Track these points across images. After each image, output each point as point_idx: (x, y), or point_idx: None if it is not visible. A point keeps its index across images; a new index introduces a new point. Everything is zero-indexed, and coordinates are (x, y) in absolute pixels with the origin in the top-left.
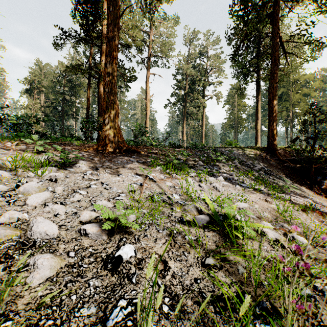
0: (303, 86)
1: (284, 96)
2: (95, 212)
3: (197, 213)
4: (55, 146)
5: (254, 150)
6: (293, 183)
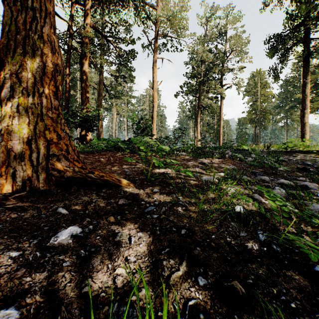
0: None
1: None
2: None
3: None
4: None
5: None
6: None
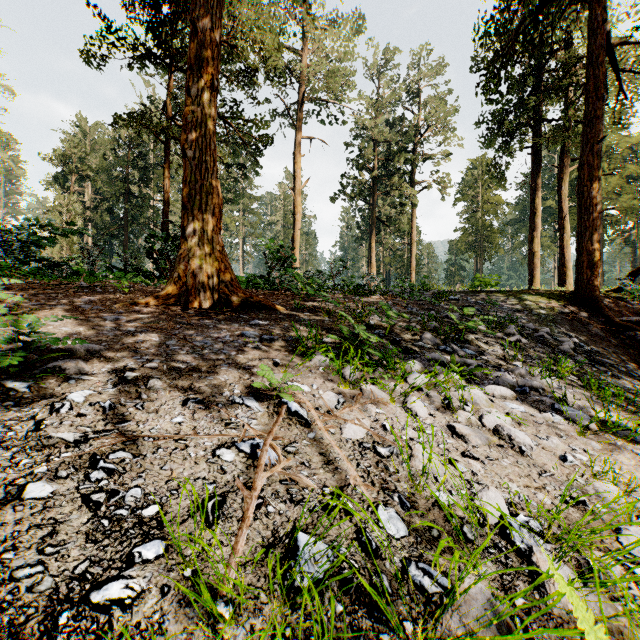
0: (623, 159)
1: None
2: None
3: None
4: None
5: (545, 299)
6: None
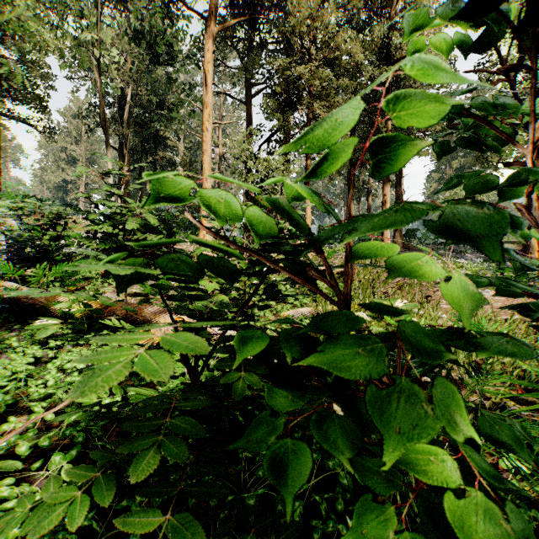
0: None
1: None
2: None
3: None
4: None
5: (513, 244)
6: None
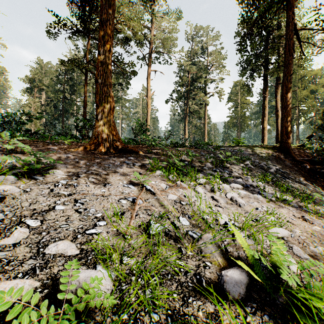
0: (309, 82)
1: None
2: (30, 280)
3: (223, 260)
4: (21, 146)
5: (265, 149)
6: (315, 187)
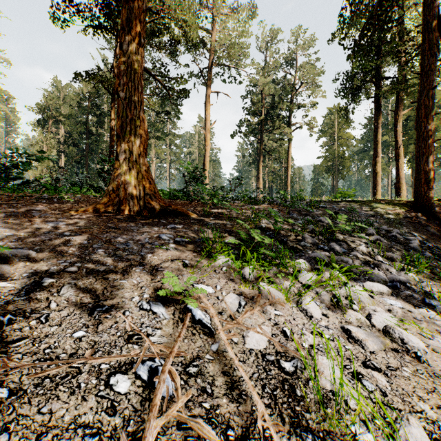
0: (438, 107)
1: (411, 122)
2: None
3: None
4: None
5: (391, 207)
6: None
